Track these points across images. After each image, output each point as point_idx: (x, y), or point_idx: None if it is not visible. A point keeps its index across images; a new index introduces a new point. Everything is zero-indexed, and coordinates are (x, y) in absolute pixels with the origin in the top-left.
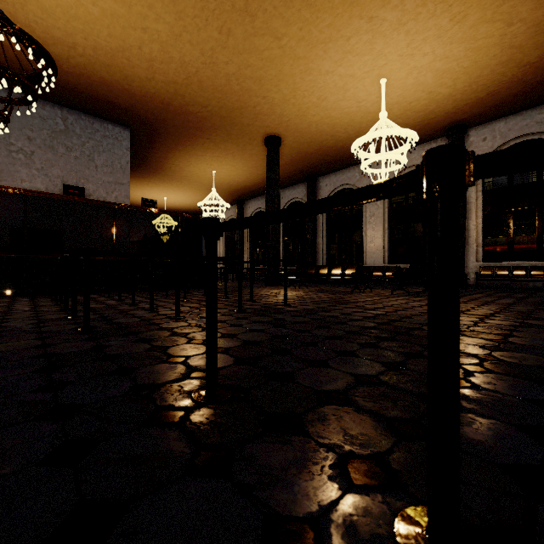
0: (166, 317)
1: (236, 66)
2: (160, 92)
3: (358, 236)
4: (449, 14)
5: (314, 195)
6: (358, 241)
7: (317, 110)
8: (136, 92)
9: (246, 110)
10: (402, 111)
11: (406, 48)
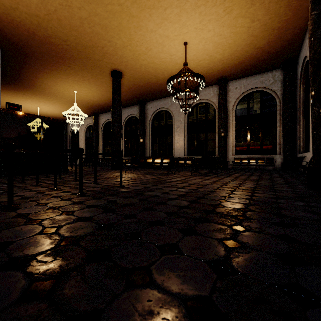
0: None
1: (87, 13)
2: (25, 21)
3: (169, 140)
4: (223, 6)
5: (144, 113)
6: (170, 142)
7: (145, 57)
8: (2, 17)
9: (96, 48)
10: (195, 66)
11: (199, 24)
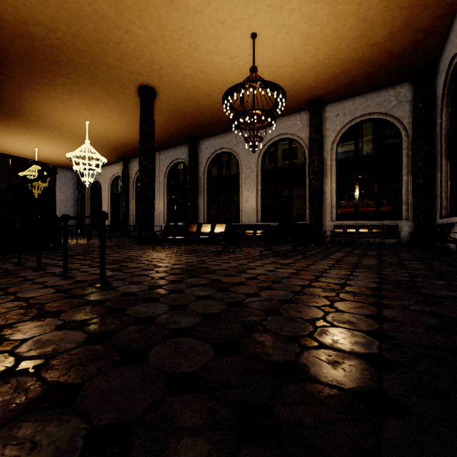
0: None
1: None
2: None
3: (238, 198)
4: None
5: (195, 156)
6: (235, 201)
7: (190, 61)
8: None
9: (107, 45)
10: (272, 77)
11: None
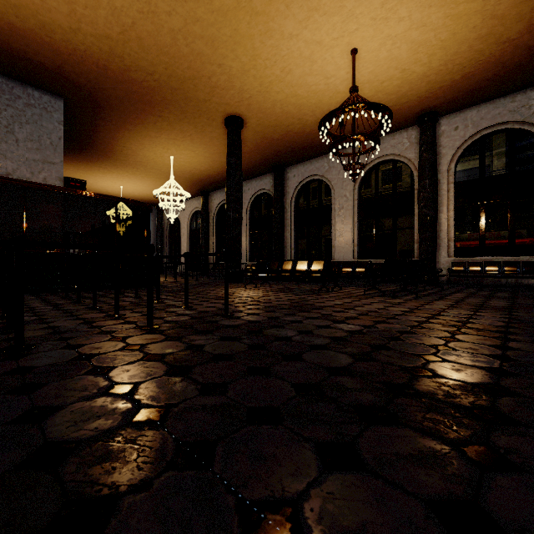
0: (2, 347)
1: (182, 19)
2: (91, 50)
3: (327, 231)
4: None
5: (281, 186)
6: (327, 235)
7: (281, 86)
8: (61, 48)
9: (200, 81)
10: (373, 93)
11: (380, 9)
